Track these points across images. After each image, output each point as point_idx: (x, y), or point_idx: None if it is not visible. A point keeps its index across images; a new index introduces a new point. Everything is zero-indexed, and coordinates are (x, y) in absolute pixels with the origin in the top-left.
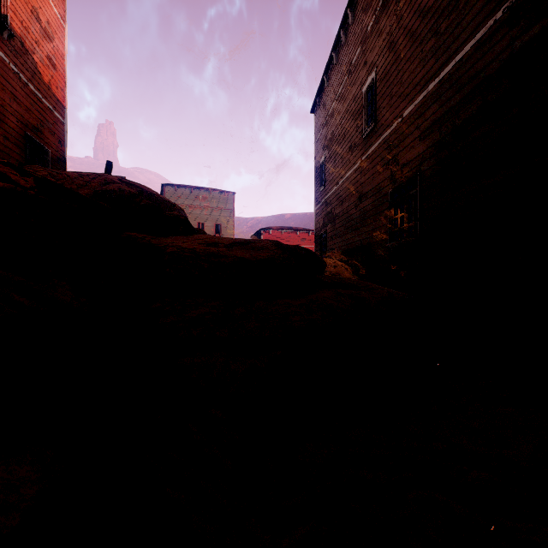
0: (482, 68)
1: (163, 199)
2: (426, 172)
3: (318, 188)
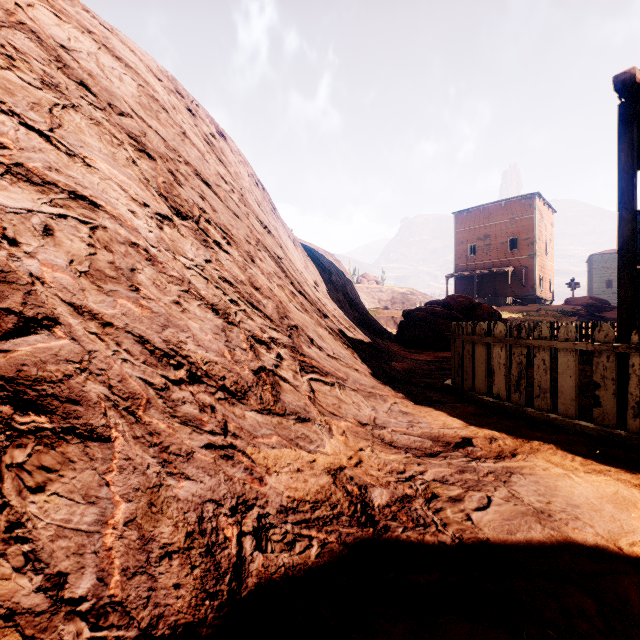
0: None
1: (601, 300)
2: None
3: None
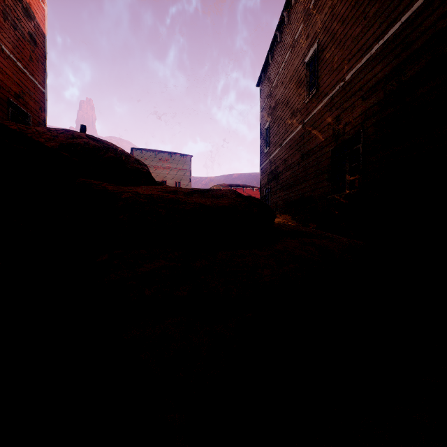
0: (432, 24)
1: (128, 155)
2: (370, 129)
3: (263, 150)
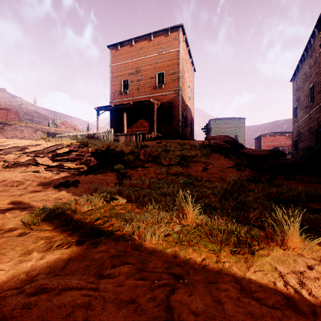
0: None
1: (233, 138)
2: None
3: (293, 118)
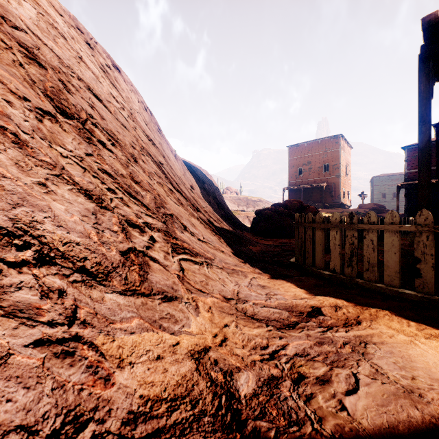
0: None
1: (380, 205)
2: None
3: None
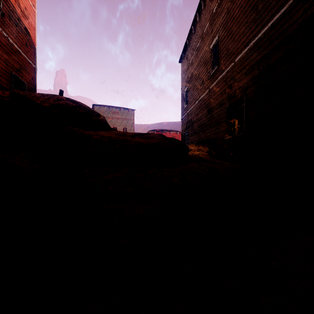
0: (285, 29)
1: (93, 111)
2: (250, 94)
3: (183, 106)
